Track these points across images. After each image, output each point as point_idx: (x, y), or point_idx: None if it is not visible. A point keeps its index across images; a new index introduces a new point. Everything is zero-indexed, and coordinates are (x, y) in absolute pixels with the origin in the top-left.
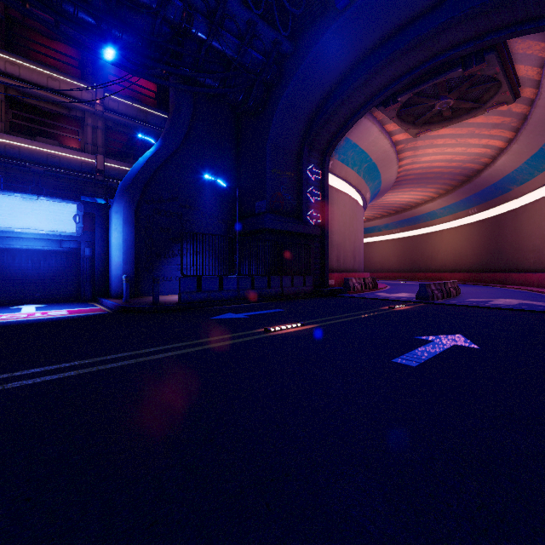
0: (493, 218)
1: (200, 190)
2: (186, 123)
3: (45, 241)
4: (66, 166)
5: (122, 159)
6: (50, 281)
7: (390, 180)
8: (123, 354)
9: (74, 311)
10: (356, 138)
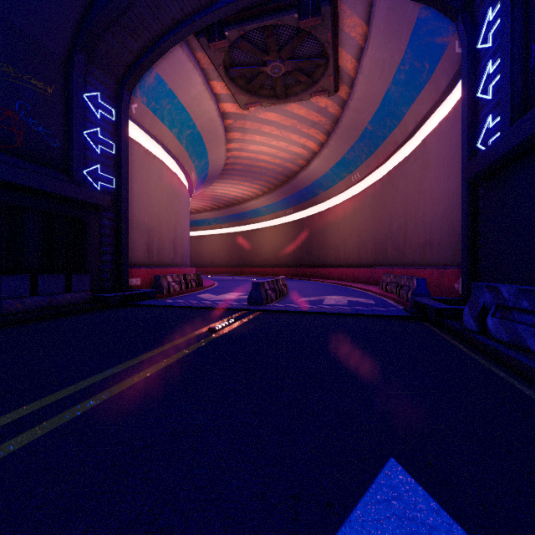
0: (305, 219)
1: None
2: None
3: None
4: None
5: None
6: None
7: (218, 163)
8: None
9: None
10: (172, 82)
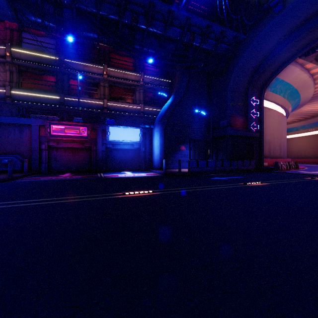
0: None
1: (191, 117)
2: (185, 85)
3: (128, 145)
4: (129, 111)
5: (149, 105)
6: (129, 162)
7: (307, 97)
8: (194, 187)
9: (147, 174)
10: (283, 77)
